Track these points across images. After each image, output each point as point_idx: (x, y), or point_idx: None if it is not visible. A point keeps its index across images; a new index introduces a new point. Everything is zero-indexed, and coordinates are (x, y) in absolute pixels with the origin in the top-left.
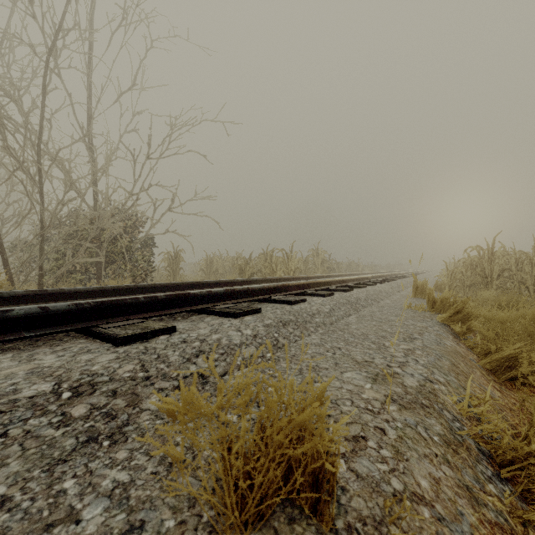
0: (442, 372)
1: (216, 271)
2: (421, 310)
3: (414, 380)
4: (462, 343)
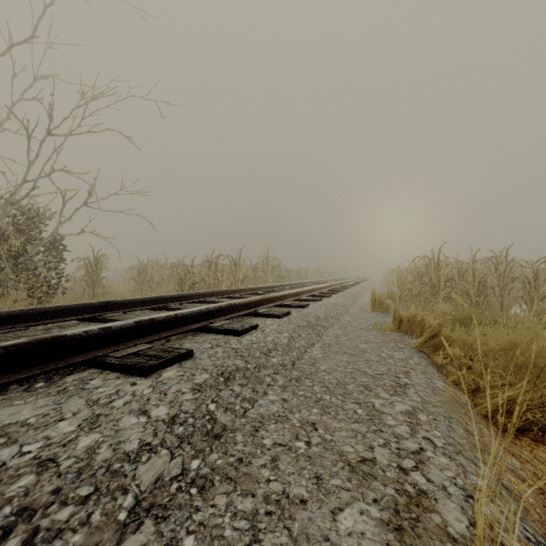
0: (469, 459)
1: (150, 280)
2: (388, 330)
3: (456, 509)
4: (446, 377)
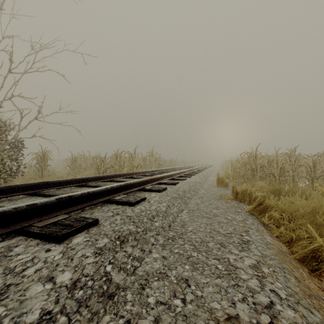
0: (306, 307)
1: (79, 166)
2: (229, 199)
3: None
4: (270, 232)
